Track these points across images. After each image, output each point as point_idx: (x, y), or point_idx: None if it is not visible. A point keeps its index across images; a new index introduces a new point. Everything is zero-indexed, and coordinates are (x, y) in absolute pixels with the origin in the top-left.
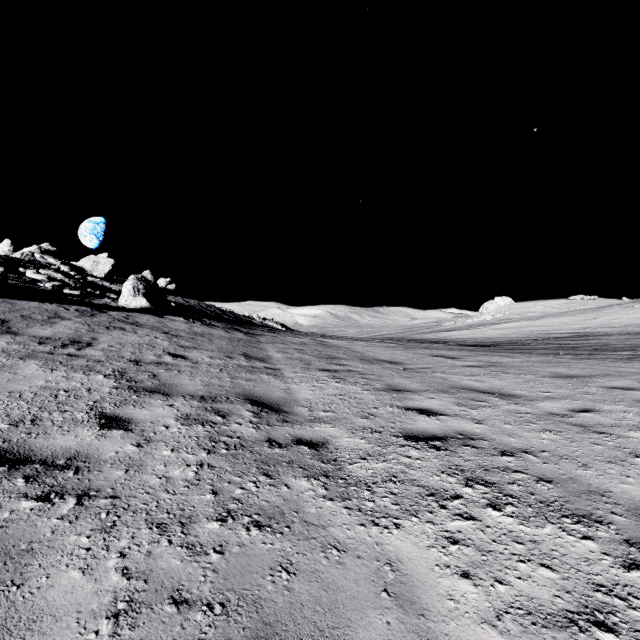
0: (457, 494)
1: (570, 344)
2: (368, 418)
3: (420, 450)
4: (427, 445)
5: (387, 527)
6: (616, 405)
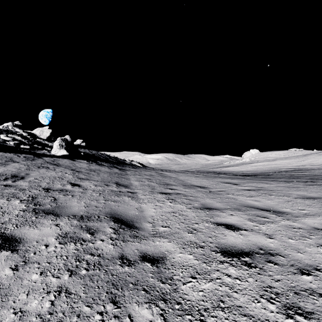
0: None
1: (295, 175)
2: (193, 233)
3: (236, 267)
4: (240, 261)
5: None
6: None
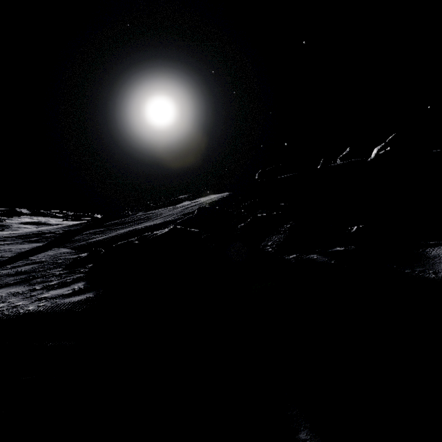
0: None
1: None
2: None
3: None
4: None
5: None
6: None
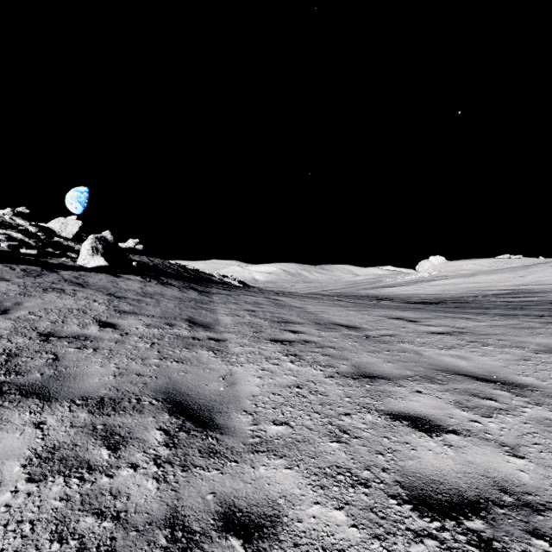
0: None
1: (514, 302)
2: (341, 441)
3: None
4: (463, 533)
5: None
6: None
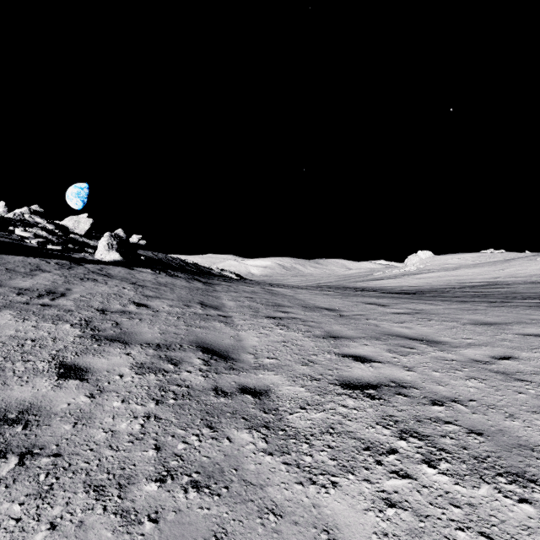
0: (392, 448)
1: (483, 292)
2: (308, 365)
3: (356, 399)
4: (362, 394)
5: (324, 486)
6: (533, 352)
